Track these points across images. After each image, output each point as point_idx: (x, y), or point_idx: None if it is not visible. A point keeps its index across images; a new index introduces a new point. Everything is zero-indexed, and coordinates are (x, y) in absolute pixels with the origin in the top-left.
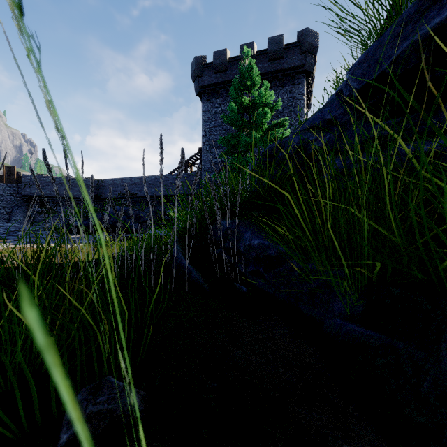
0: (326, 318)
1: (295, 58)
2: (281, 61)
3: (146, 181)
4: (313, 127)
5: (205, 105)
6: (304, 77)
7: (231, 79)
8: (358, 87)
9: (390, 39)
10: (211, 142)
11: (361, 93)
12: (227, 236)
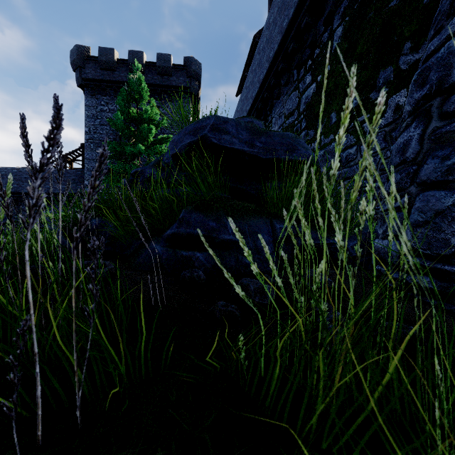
0: (129, 253)
1: (182, 79)
2: (169, 77)
3: (3, 174)
4: (157, 165)
5: (89, 99)
6: (190, 98)
7: (119, 81)
8: (170, 154)
9: (180, 138)
10: (96, 140)
11: (173, 157)
12: (95, 228)
